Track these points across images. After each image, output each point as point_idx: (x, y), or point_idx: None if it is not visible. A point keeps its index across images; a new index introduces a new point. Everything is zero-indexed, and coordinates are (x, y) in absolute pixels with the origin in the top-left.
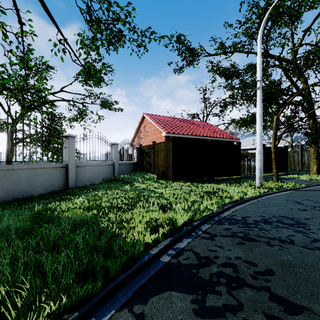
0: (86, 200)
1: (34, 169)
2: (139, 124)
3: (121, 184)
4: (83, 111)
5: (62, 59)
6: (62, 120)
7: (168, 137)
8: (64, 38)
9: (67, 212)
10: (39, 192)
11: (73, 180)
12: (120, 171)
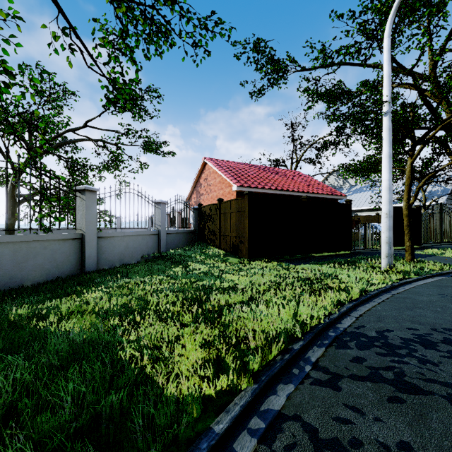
0: (106, 296)
1: (26, 243)
2: (198, 174)
3: (169, 265)
4: (118, 156)
5: (70, 62)
6: (87, 169)
7: (241, 193)
8: (69, 23)
9: (68, 321)
10: (35, 280)
11: (93, 259)
12: (169, 244)
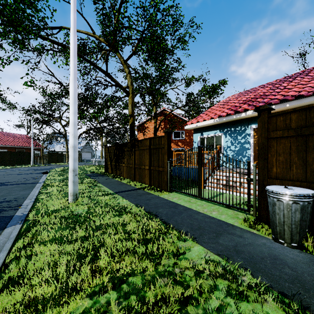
0: None
1: None
2: None
3: None
4: None
5: None
6: None
7: None
8: None
9: None
10: None
11: None
12: None
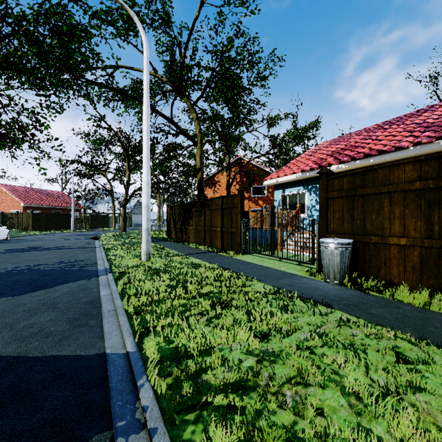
0: None
1: None
2: None
3: None
4: None
5: None
6: None
7: (26, 206)
8: None
9: None
10: None
11: None
12: None
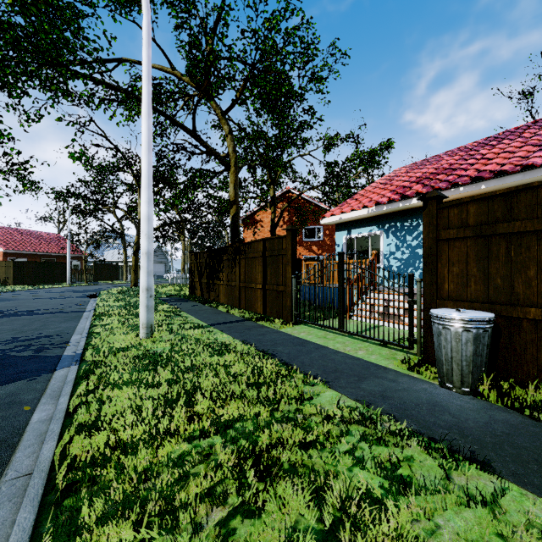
0: None
1: None
2: None
3: None
4: None
5: None
6: None
7: (7, 253)
8: None
9: None
10: None
11: None
12: None
